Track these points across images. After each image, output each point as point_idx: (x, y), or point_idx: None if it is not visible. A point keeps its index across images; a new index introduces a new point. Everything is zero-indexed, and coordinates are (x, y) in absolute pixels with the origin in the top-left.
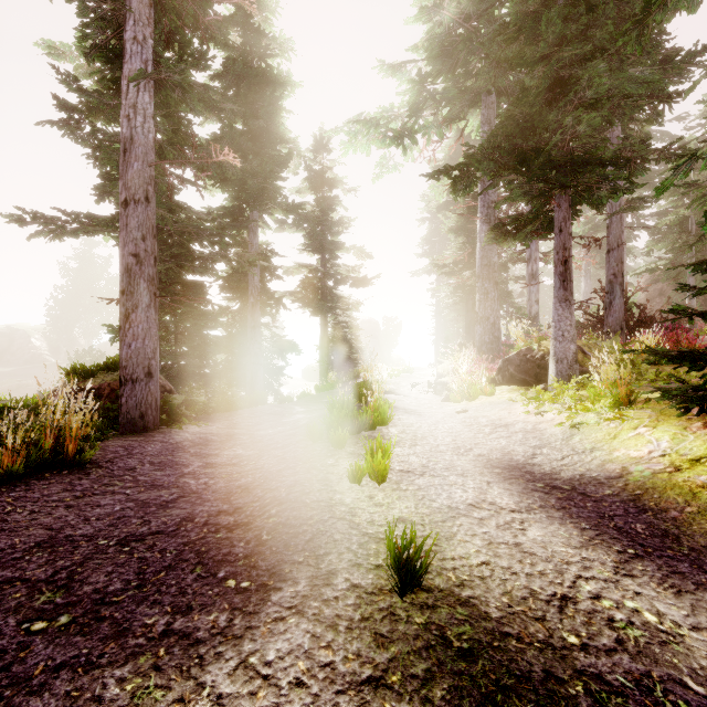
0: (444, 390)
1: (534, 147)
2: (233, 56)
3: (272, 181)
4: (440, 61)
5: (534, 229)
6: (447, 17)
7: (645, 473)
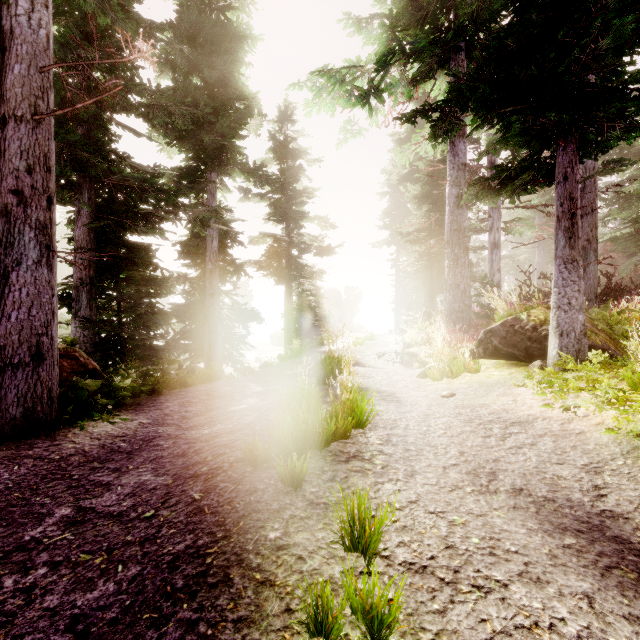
0: (413, 361)
1: (533, 77)
2: (186, 0)
3: (230, 138)
4: (408, 14)
5: (527, 179)
6: None
7: None
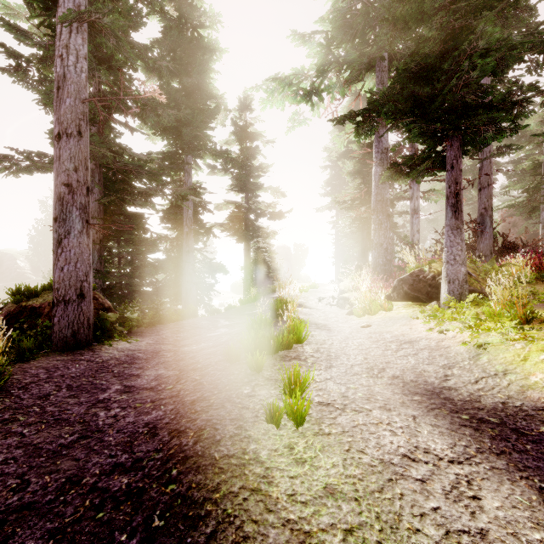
0: (346, 304)
1: (429, 94)
2: (169, 24)
3: (202, 130)
4: (342, 31)
5: (426, 167)
6: None
7: None
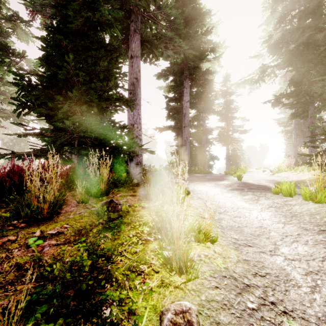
0: None
1: (300, 91)
2: None
3: (210, 106)
4: (274, 50)
5: (303, 116)
6: (275, 38)
7: (300, 179)
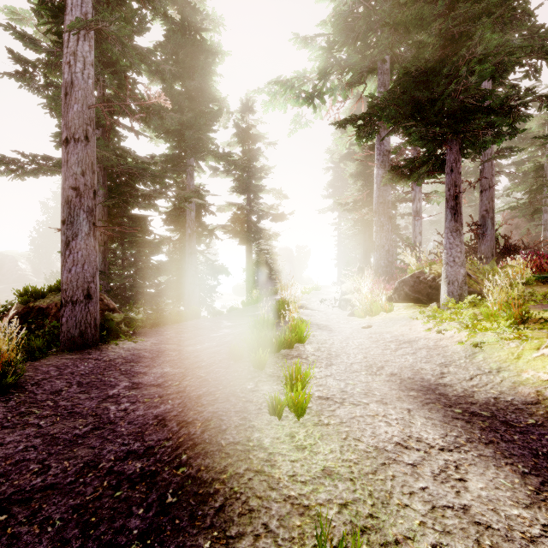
0: (348, 305)
1: (428, 98)
2: (172, 28)
3: (205, 133)
4: (344, 34)
5: (427, 170)
6: None
7: None
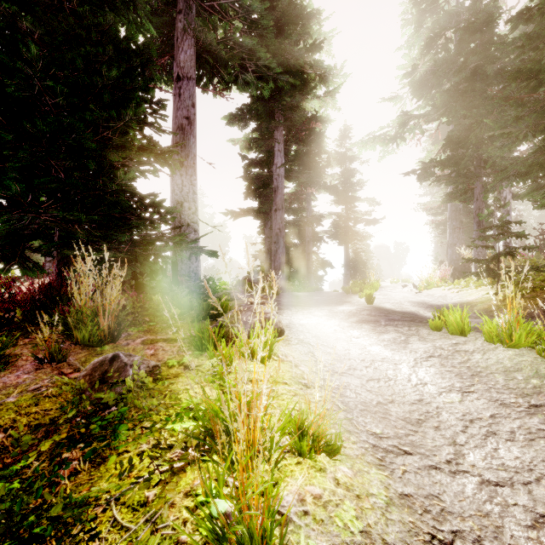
0: None
1: (461, 158)
2: None
3: (319, 176)
4: (420, 90)
5: (466, 197)
6: (422, 70)
7: (465, 301)
